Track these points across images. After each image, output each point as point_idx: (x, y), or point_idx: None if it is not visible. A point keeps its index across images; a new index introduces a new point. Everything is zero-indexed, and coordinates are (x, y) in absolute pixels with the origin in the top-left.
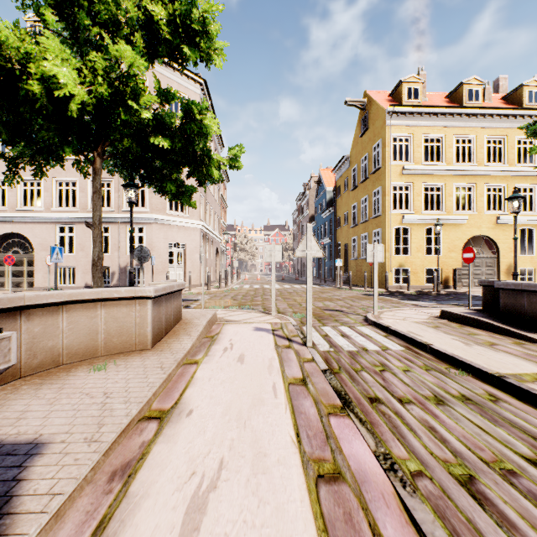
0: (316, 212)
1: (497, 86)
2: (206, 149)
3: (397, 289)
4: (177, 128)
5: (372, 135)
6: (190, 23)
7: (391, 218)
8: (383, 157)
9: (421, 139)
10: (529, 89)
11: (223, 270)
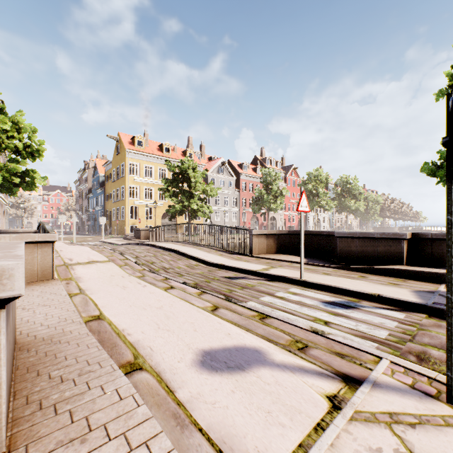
0: (94, 187)
1: (189, 140)
2: (34, 182)
3: (131, 235)
4: (19, 173)
5: (121, 157)
6: (34, 153)
7: (129, 201)
8: (125, 172)
9: (143, 166)
10: (189, 152)
11: (7, 227)
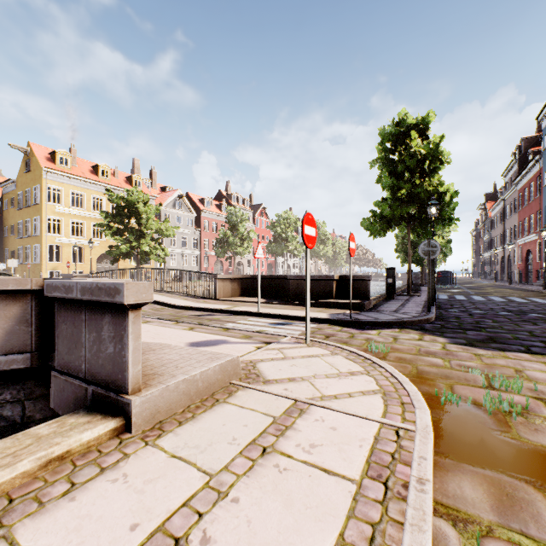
0: None
1: (135, 163)
2: None
3: None
4: None
5: (34, 177)
6: None
7: (47, 238)
8: (41, 198)
9: (70, 192)
10: (136, 179)
11: None
